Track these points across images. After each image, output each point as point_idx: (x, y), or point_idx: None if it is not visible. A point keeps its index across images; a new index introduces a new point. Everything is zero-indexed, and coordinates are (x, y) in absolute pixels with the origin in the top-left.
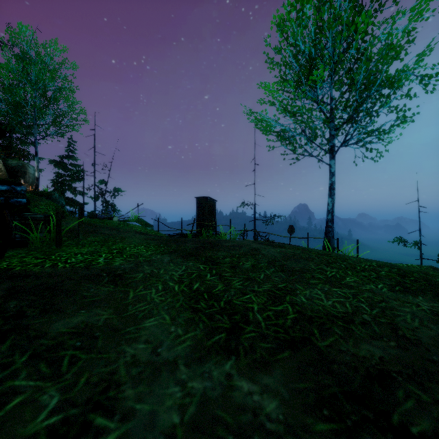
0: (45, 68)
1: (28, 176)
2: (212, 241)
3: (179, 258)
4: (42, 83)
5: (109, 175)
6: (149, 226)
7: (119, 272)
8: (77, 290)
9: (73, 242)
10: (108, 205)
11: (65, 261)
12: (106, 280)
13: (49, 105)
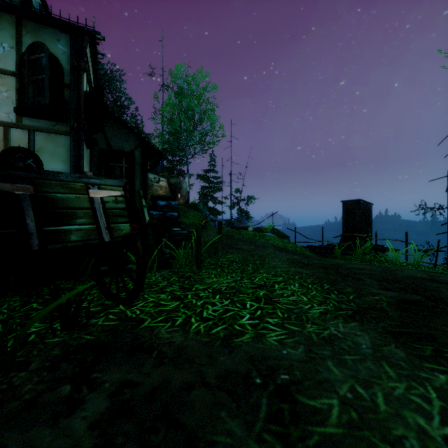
0: (193, 95)
1: (183, 191)
2: (413, 282)
3: (392, 345)
4: (191, 109)
5: (243, 183)
6: (286, 237)
7: (283, 378)
8: (212, 445)
9: (212, 261)
10: (242, 213)
11: (200, 313)
12: (264, 412)
13: (196, 127)
